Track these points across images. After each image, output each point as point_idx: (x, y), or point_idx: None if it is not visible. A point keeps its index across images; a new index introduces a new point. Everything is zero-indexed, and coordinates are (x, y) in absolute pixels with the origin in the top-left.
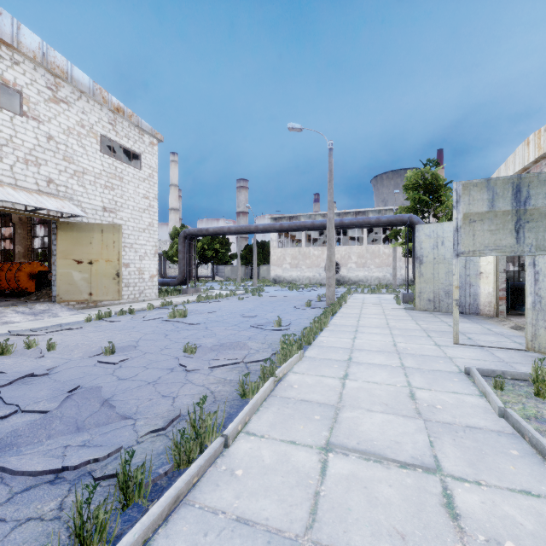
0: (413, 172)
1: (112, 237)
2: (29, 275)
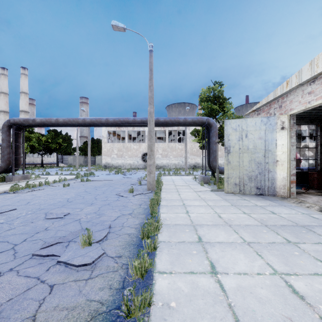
0: (206, 89)
1: None
2: None
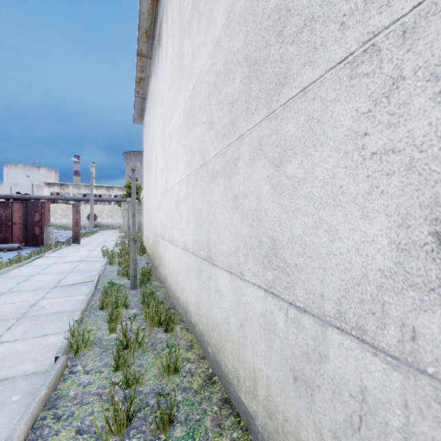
0: (128, 181)
1: None
2: None
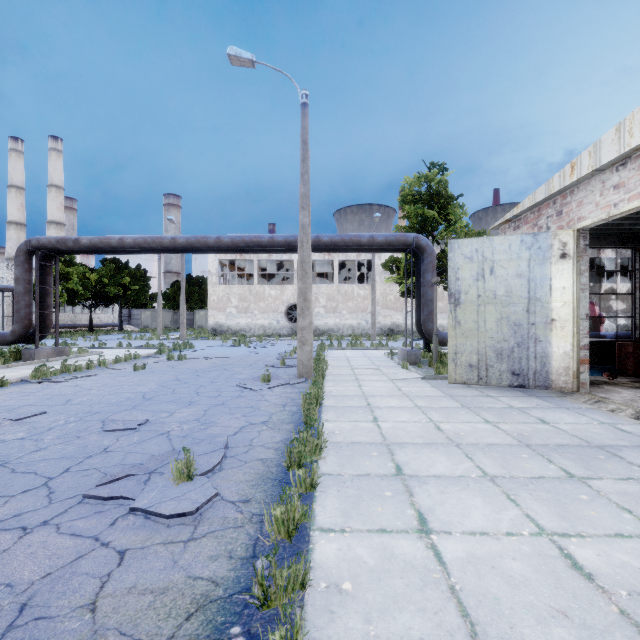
0: (414, 178)
1: None
2: None
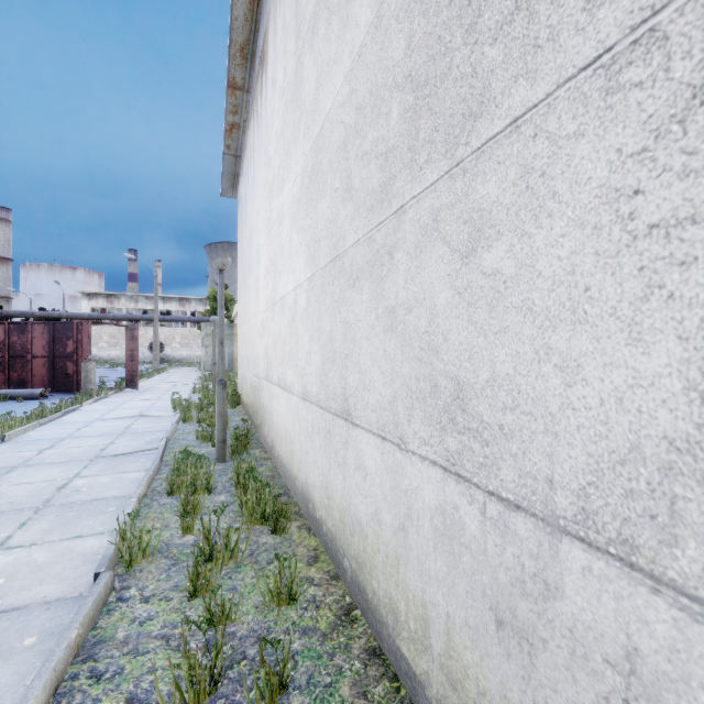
0: (213, 290)
1: None
2: None
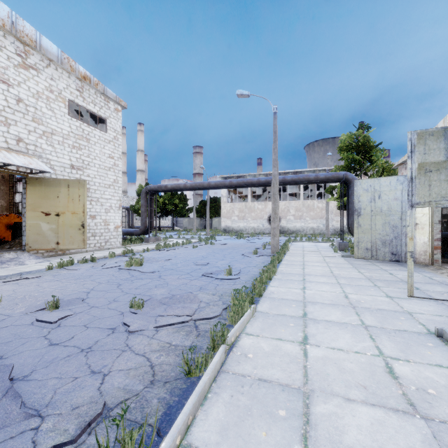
0: (347, 135)
1: (77, 191)
2: (6, 225)
